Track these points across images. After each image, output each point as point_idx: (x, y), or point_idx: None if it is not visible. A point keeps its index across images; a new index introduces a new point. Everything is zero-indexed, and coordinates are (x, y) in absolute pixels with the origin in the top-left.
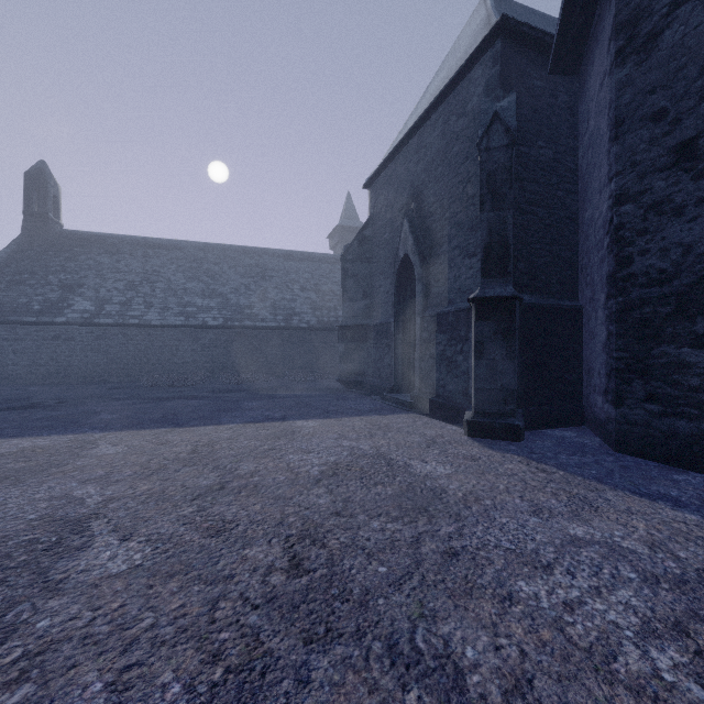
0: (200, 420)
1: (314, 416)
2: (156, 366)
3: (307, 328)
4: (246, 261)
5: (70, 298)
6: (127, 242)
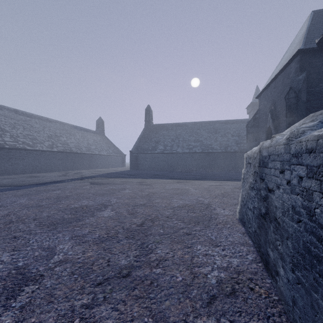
0: (199, 179)
1: (232, 180)
2: (180, 166)
3: (233, 152)
4: (209, 127)
5: (157, 145)
6: (170, 125)
